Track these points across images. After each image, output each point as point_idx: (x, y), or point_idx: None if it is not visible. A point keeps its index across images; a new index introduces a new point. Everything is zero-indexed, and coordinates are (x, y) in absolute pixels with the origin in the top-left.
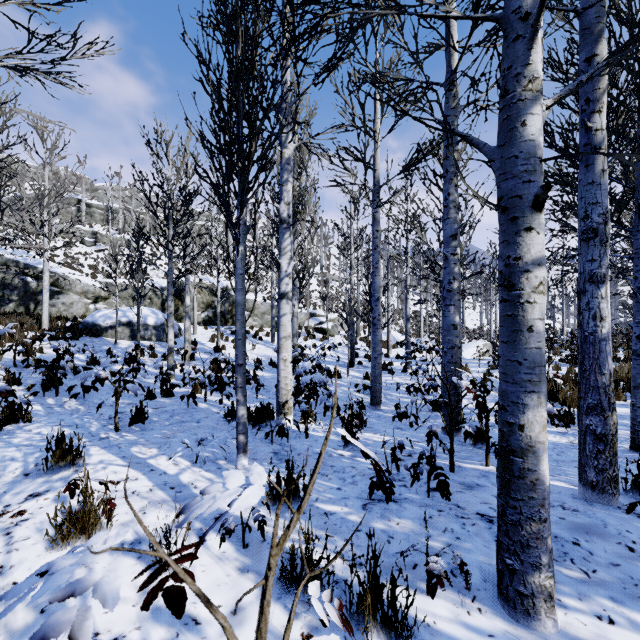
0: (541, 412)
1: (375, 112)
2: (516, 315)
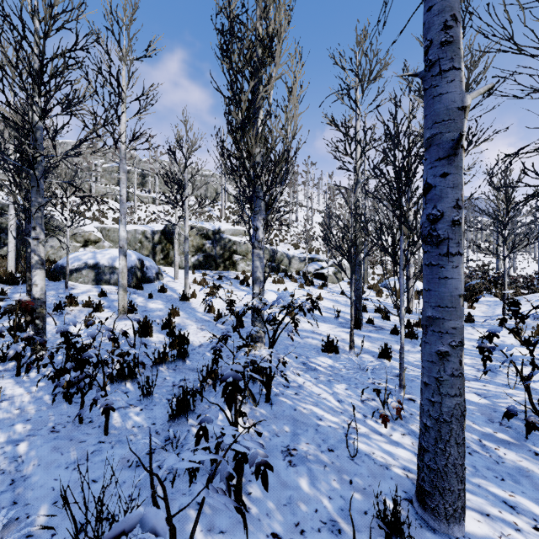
0: None
1: None
2: None
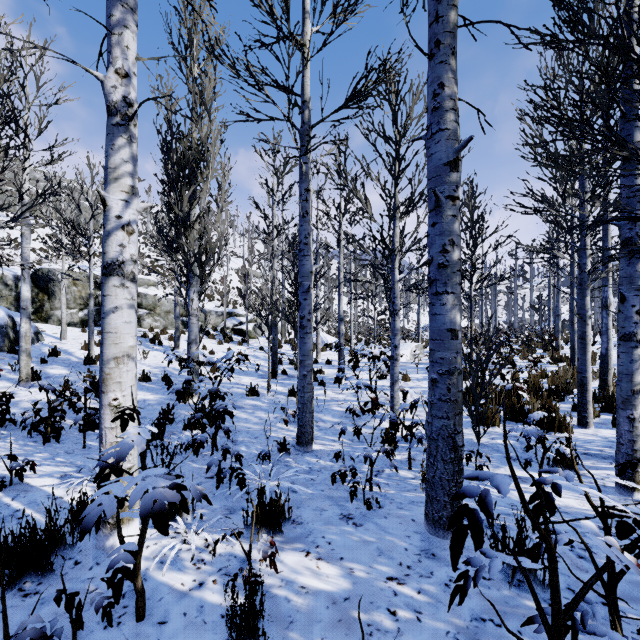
0: None
1: (304, 17)
2: None
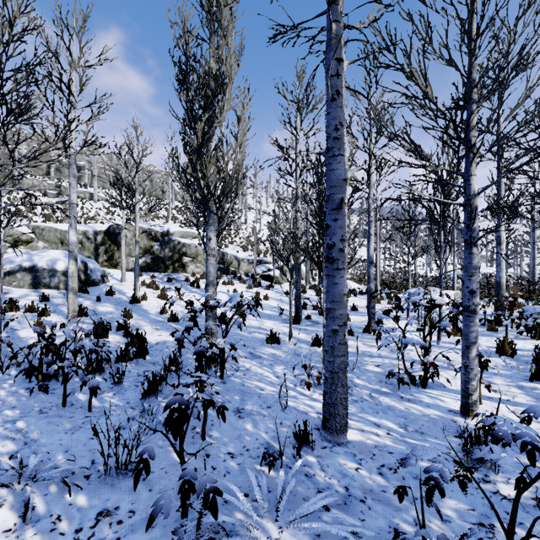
0: None
1: None
2: None
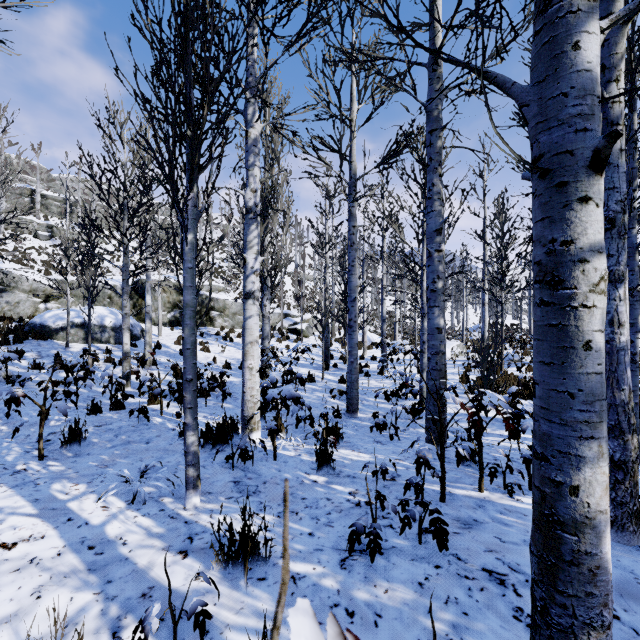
0: (603, 467)
1: (351, 100)
2: (565, 325)
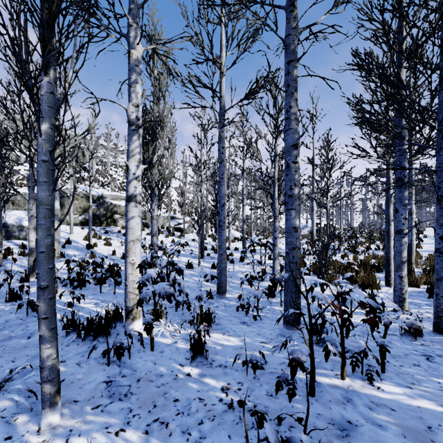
0: None
1: (221, 47)
2: None
